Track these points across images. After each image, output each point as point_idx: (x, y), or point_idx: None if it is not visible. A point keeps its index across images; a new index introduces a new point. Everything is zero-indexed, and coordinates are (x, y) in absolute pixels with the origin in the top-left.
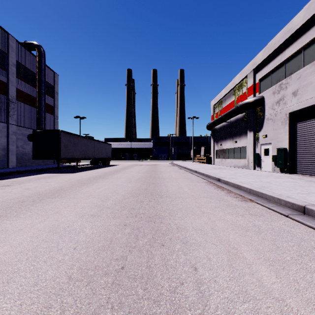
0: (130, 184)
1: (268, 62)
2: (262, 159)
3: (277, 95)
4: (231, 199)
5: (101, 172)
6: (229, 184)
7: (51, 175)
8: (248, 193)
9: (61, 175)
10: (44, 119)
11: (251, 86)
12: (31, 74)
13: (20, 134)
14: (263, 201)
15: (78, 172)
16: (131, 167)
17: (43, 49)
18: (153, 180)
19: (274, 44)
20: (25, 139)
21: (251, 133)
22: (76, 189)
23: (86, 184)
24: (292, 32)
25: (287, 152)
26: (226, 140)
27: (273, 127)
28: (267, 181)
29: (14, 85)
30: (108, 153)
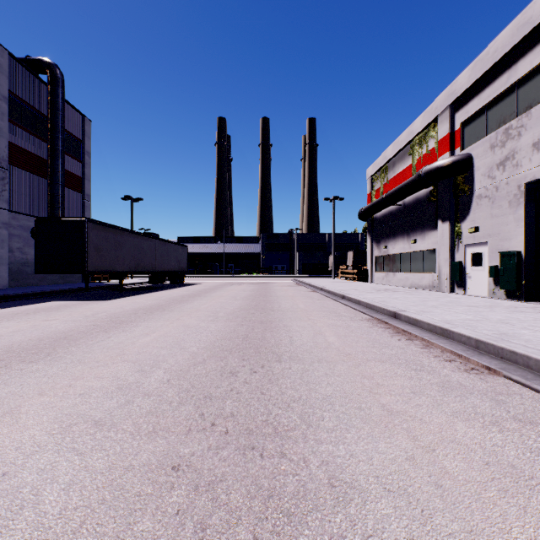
0: (213, 325)
1: (482, 88)
2: (467, 273)
3: (501, 151)
4: (441, 366)
5: (163, 298)
6: (420, 325)
7: (65, 304)
8: (472, 348)
9: (85, 304)
10: (61, 199)
11: (446, 137)
12: (38, 116)
13: (16, 227)
14: (524, 374)
15: (122, 297)
16: (222, 288)
17: (60, 72)
18: (261, 316)
19: (494, 51)
20: (26, 235)
21: (445, 225)
22: (96, 337)
23: (124, 324)
24: (533, 24)
25: (521, 260)
26: (395, 238)
27: (492, 211)
28: (502, 320)
29: (3, 136)
30: (181, 262)
